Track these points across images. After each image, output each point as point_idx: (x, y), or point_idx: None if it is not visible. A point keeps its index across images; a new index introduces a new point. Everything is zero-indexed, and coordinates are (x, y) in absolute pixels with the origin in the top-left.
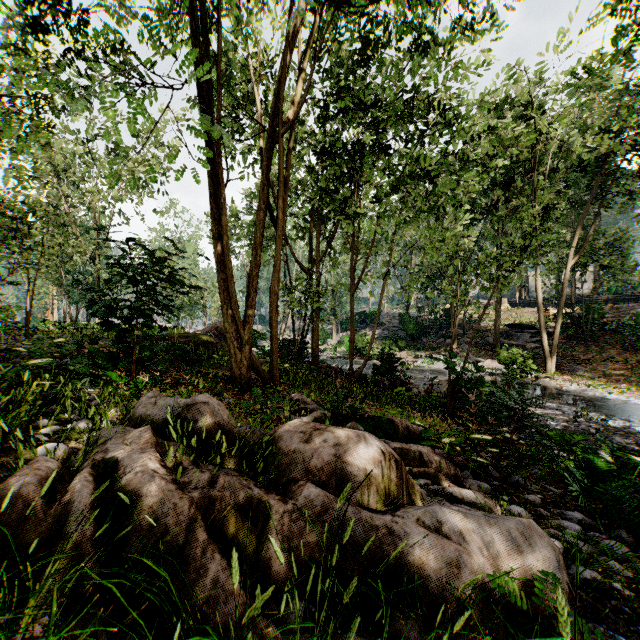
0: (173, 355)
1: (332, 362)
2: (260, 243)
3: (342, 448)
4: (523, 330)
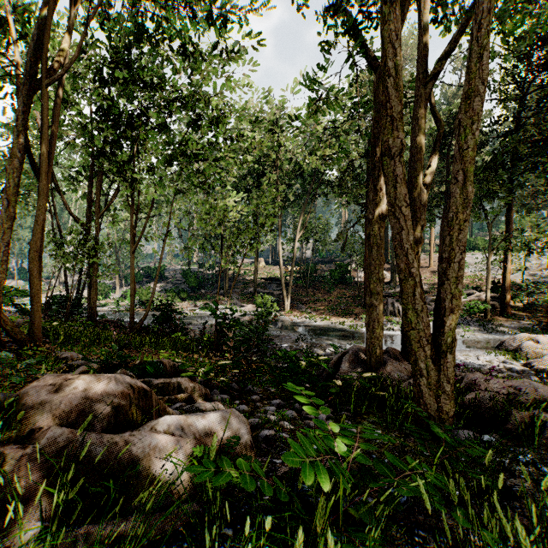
0: None
1: (114, 316)
2: (16, 193)
3: (93, 391)
4: (273, 282)
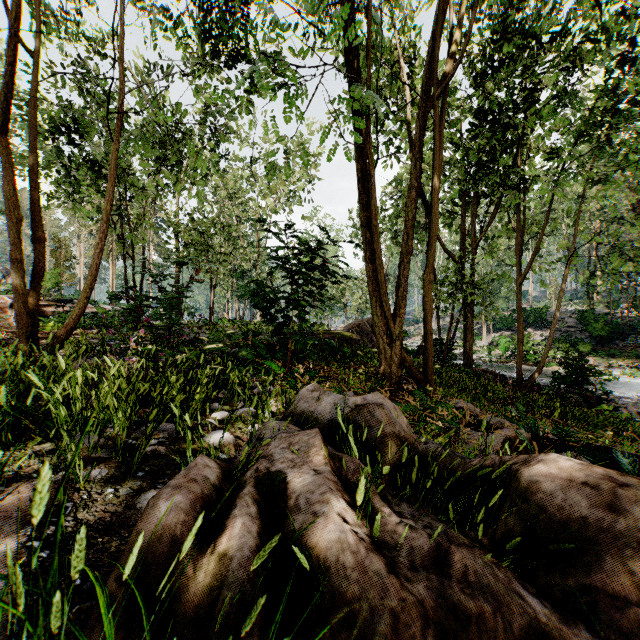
0: (321, 349)
1: (485, 366)
2: (412, 226)
3: None
4: None
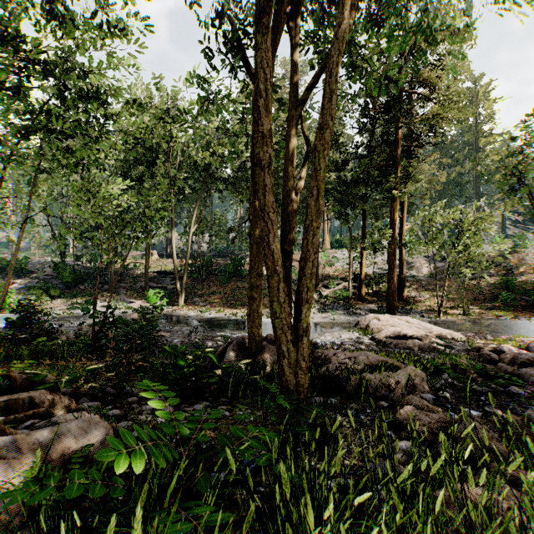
0: None
1: None
2: None
3: None
4: (166, 275)
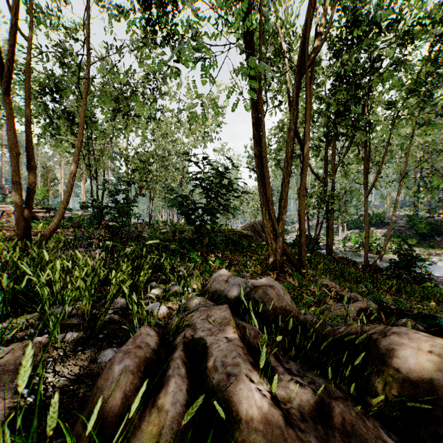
0: (226, 243)
1: (341, 254)
2: (291, 156)
3: None
4: None
